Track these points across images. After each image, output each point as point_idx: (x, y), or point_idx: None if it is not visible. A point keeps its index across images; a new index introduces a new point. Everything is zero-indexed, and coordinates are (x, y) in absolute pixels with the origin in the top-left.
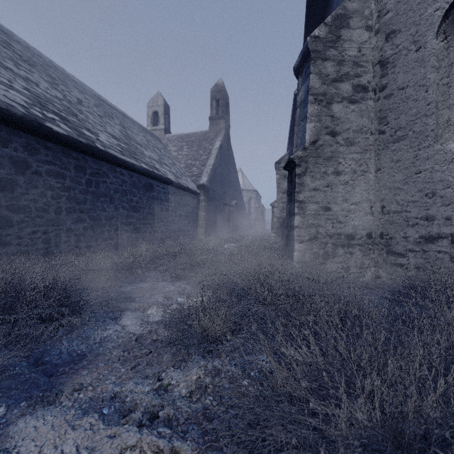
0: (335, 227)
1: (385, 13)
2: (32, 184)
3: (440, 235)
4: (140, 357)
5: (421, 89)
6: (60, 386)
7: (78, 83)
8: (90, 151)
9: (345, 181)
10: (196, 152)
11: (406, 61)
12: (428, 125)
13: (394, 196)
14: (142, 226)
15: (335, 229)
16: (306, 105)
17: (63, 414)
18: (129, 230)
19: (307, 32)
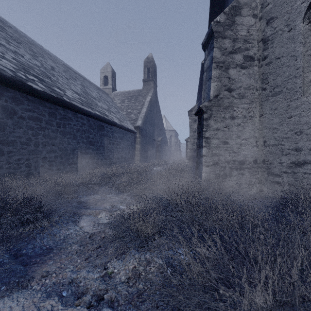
0: (231, 155)
1: (266, 5)
2: (18, 125)
3: (305, 162)
4: (92, 251)
5: (292, 58)
6: (32, 274)
7: (52, 56)
8: (59, 102)
9: (238, 124)
10: (133, 103)
11: (281, 39)
12: (297, 84)
13: (272, 134)
14: (96, 155)
15: (231, 157)
16: (210, 70)
17: (32, 297)
18: (87, 158)
19: (211, 20)
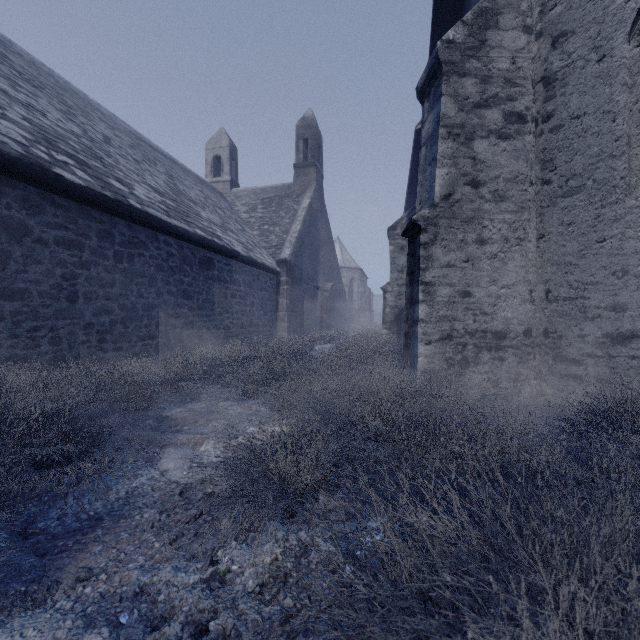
0: (477, 321)
1: (551, 7)
2: (33, 258)
3: (634, 333)
4: (186, 523)
5: (605, 117)
6: (56, 573)
7: (106, 114)
8: (120, 210)
9: (492, 254)
10: (275, 213)
11: (583, 76)
12: (617, 171)
13: (564, 275)
14: (196, 319)
15: (478, 324)
16: (435, 142)
17: (53, 627)
18: (178, 325)
19: (434, 41)
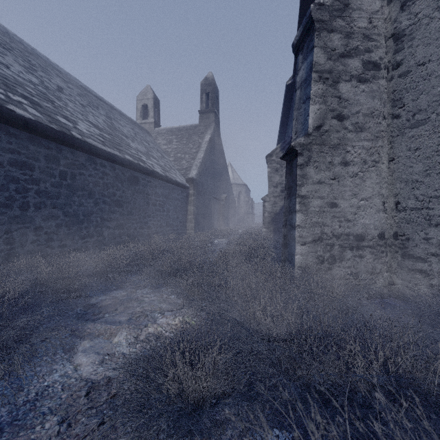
0: (342, 226)
1: None
2: None
3: None
4: (83, 438)
5: None
6: None
7: (63, 73)
8: (64, 139)
9: (353, 173)
10: (185, 145)
11: (428, 31)
12: None
13: (411, 190)
14: (126, 222)
15: (343, 228)
16: (308, 84)
17: None
18: (111, 227)
19: (302, 17)
